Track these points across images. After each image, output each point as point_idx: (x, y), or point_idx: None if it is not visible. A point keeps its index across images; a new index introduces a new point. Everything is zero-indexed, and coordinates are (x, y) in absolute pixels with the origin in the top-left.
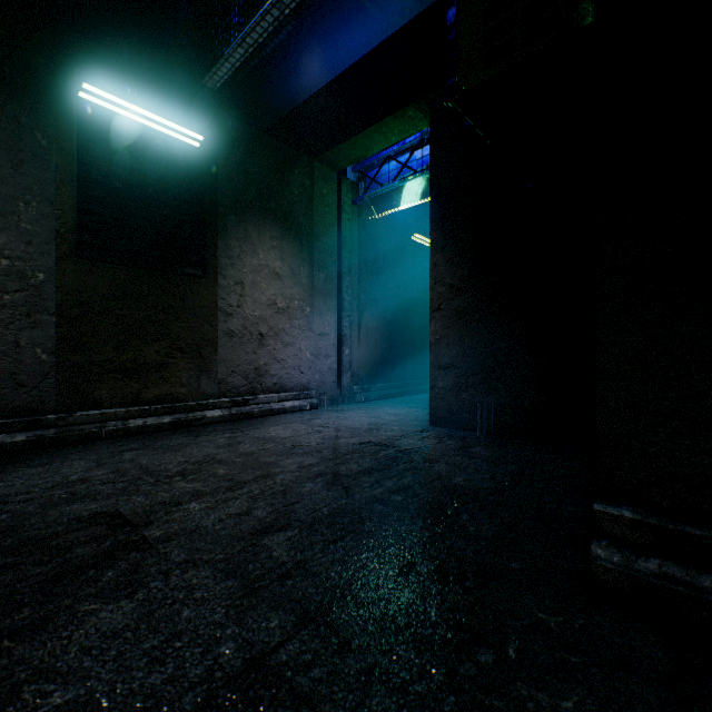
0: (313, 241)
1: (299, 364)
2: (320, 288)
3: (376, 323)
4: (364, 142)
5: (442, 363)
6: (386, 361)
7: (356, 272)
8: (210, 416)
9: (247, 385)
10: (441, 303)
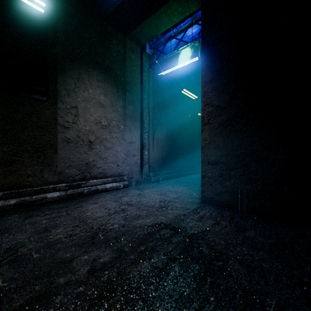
0: (125, 86)
1: (116, 160)
2: (130, 115)
3: (163, 136)
4: (156, 23)
5: (210, 160)
6: (168, 158)
7: (151, 107)
8: (50, 197)
9: (80, 174)
10: (209, 118)
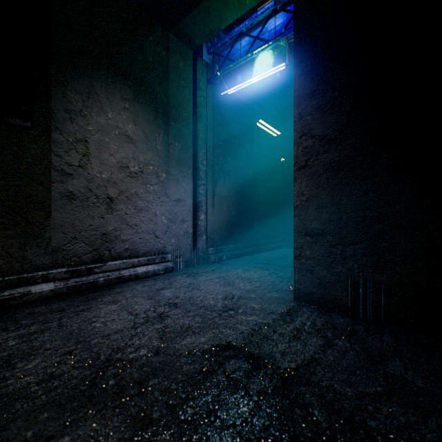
0: (168, 110)
1: (154, 228)
2: (176, 156)
3: (228, 192)
4: (218, 7)
5: (309, 228)
6: (236, 225)
7: (210, 145)
8: (37, 292)
9: (92, 252)
10: (308, 158)
